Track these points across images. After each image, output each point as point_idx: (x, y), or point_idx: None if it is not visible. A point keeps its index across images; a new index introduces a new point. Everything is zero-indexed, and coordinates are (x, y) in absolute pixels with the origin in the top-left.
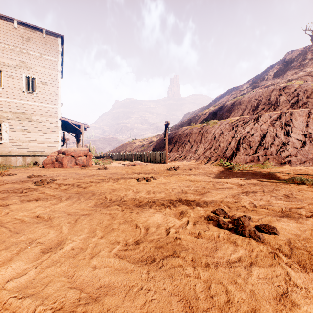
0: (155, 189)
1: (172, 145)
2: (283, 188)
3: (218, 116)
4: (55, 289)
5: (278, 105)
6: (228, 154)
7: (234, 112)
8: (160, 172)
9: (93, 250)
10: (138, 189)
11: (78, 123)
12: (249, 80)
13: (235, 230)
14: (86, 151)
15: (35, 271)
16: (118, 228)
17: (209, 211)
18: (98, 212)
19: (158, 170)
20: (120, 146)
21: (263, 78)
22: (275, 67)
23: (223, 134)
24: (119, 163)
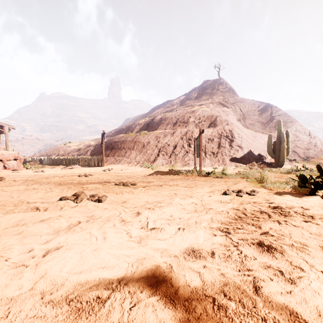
0: (91, 179)
1: (109, 150)
2: (164, 176)
3: (150, 127)
4: (61, 194)
5: (188, 124)
6: (151, 159)
7: (161, 126)
8: (97, 172)
9: (67, 191)
10: (80, 180)
11: (1, 123)
12: (179, 97)
13: (122, 185)
14: (16, 155)
15: (49, 193)
16: (74, 188)
17: (117, 183)
18: (60, 186)
19: (95, 171)
20: (51, 149)
21: (188, 98)
22: (196, 90)
23: (150, 143)
24: (53, 167)
